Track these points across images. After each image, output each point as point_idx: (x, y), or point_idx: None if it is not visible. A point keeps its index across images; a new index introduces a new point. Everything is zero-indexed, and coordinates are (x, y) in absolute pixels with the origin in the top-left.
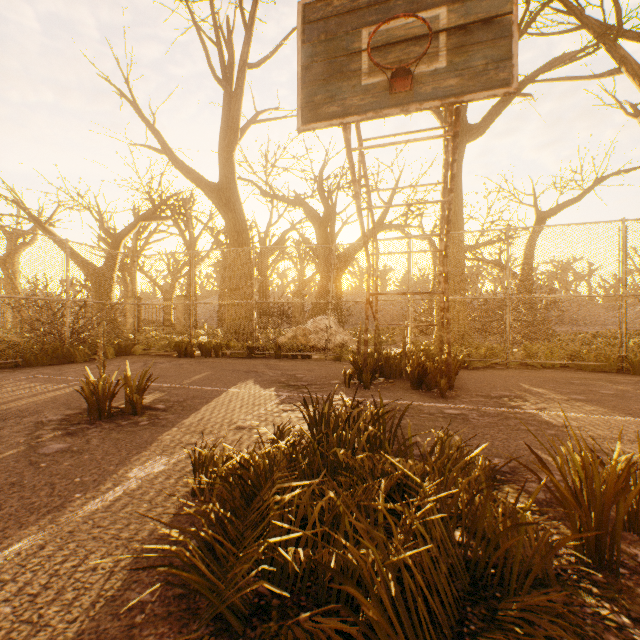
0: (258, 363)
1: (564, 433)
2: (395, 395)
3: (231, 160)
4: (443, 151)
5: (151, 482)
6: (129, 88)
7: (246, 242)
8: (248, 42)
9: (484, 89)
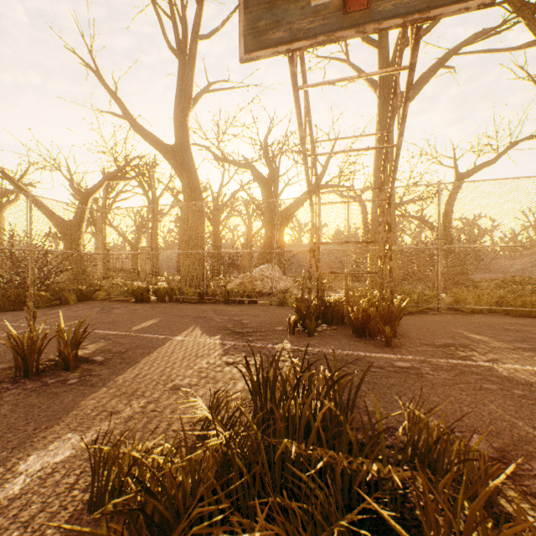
0: (207, 308)
1: (534, 394)
2: (340, 344)
3: (185, 124)
4: (377, 114)
5: (42, 482)
6: (93, 59)
7: (199, 198)
8: (199, 14)
9: (454, 2)
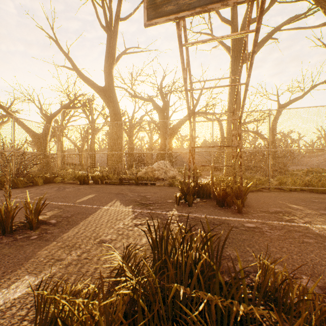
0: (125, 188)
1: None
2: (208, 211)
3: (111, 74)
4: (230, 67)
5: (2, 314)
6: (53, 33)
7: (119, 119)
8: (120, 5)
9: None
